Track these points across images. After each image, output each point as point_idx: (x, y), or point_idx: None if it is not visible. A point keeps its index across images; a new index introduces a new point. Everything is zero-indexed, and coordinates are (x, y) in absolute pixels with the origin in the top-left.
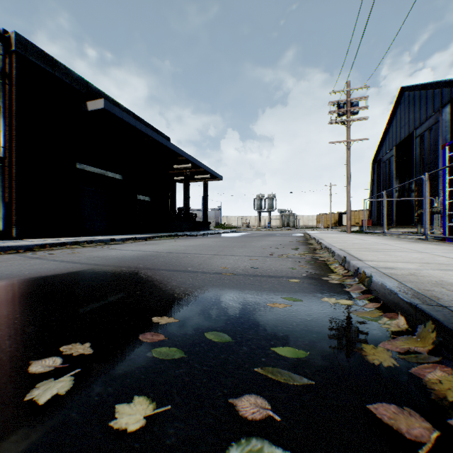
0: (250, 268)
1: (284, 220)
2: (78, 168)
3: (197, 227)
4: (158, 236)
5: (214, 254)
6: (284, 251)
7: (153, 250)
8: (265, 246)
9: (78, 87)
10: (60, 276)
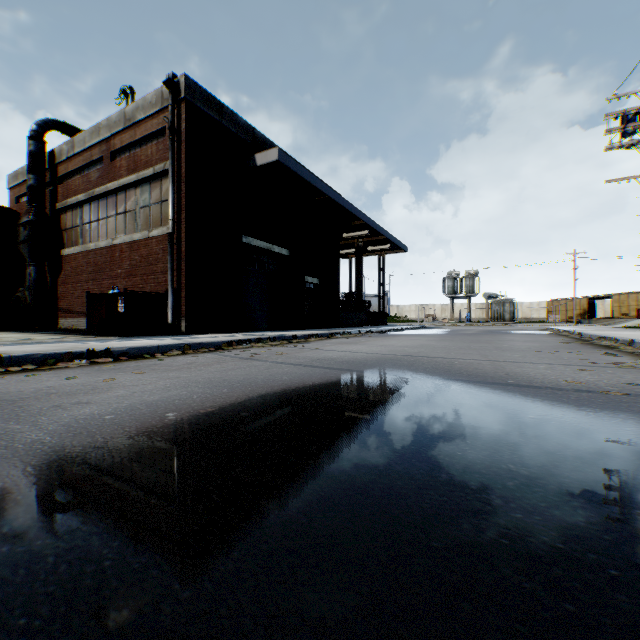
0: (620, 385)
1: (495, 310)
2: (243, 243)
3: (371, 320)
4: (340, 333)
5: (487, 360)
6: (597, 358)
7: (375, 351)
8: (539, 349)
9: (244, 136)
10: (342, 385)
